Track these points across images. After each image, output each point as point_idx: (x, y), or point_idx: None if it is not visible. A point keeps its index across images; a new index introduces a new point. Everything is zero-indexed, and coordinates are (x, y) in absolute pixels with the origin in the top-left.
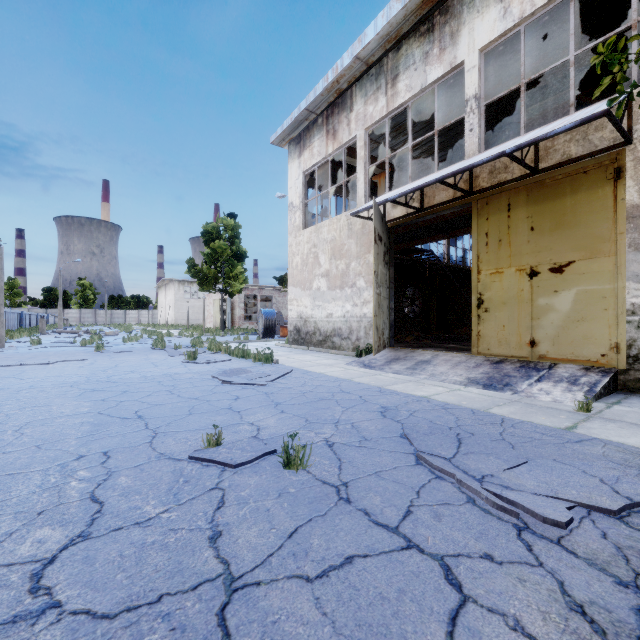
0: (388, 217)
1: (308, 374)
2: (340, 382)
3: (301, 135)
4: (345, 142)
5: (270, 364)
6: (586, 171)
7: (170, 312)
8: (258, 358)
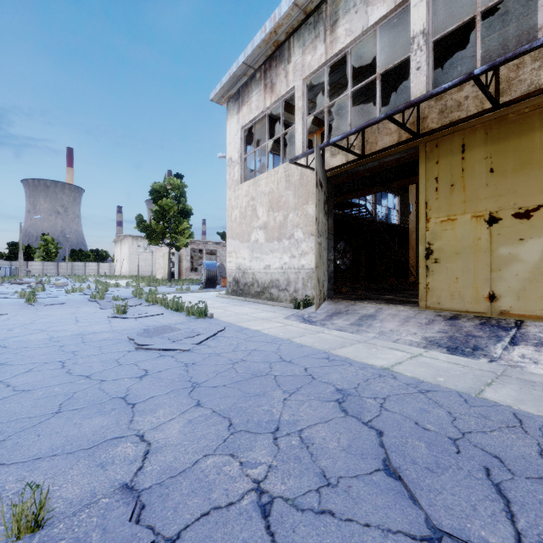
0: (327, 166)
1: (243, 332)
2: (279, 344)
3: (240, 91)
4: (283, 94)
5: (204, 318)
6: None
7: (125, 264)
8: (192, 312)
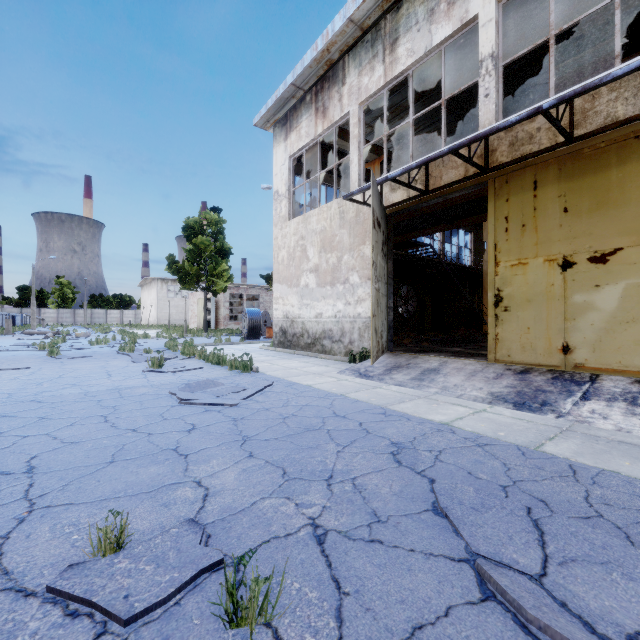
0: (386, 202)
1: (293, 387)
2: (332, 399)
3: (287, 115)
4: (336, 120)
5: (249, 373)
6: (638, 135)
7: (153, 312)
8: (235, 365)
